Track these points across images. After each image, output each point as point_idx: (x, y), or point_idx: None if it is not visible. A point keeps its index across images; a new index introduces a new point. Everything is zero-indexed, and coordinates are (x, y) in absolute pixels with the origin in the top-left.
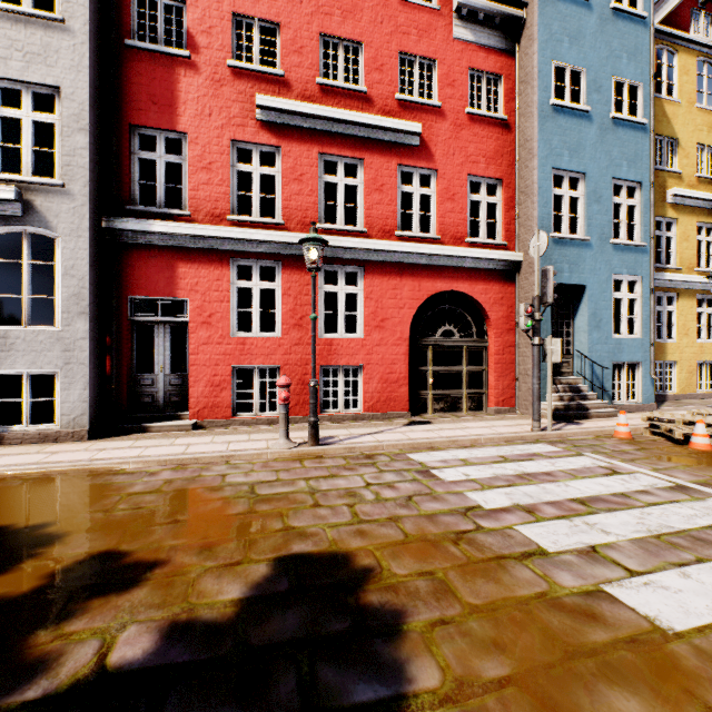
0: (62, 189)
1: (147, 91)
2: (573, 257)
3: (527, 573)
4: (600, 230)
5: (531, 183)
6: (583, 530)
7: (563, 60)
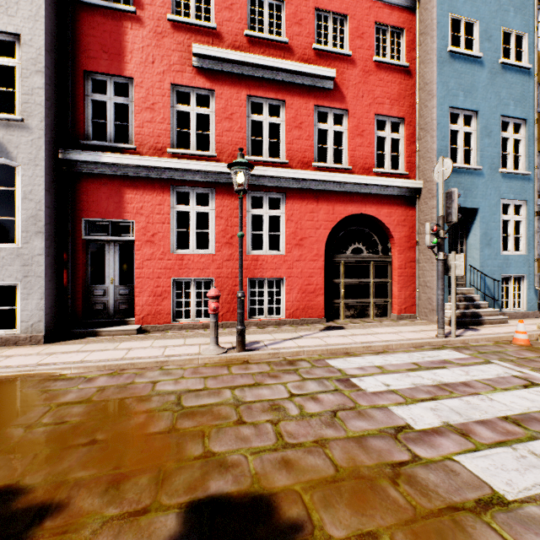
0: (22, 124)
1: (99, 42)
2: (467, 184)
3: (495, 539)
4: (490, 161)
5: (430, 120)
6: (534, 463)
7: (458, 13)
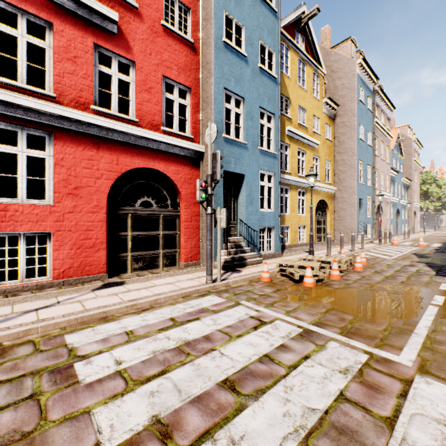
0: None
1: None
2: (237, 154)
3: None
4: (253, 139)
5: (210, 94)
6: None
7: (231, 14)
